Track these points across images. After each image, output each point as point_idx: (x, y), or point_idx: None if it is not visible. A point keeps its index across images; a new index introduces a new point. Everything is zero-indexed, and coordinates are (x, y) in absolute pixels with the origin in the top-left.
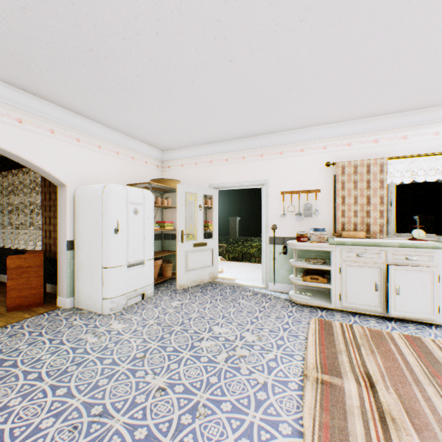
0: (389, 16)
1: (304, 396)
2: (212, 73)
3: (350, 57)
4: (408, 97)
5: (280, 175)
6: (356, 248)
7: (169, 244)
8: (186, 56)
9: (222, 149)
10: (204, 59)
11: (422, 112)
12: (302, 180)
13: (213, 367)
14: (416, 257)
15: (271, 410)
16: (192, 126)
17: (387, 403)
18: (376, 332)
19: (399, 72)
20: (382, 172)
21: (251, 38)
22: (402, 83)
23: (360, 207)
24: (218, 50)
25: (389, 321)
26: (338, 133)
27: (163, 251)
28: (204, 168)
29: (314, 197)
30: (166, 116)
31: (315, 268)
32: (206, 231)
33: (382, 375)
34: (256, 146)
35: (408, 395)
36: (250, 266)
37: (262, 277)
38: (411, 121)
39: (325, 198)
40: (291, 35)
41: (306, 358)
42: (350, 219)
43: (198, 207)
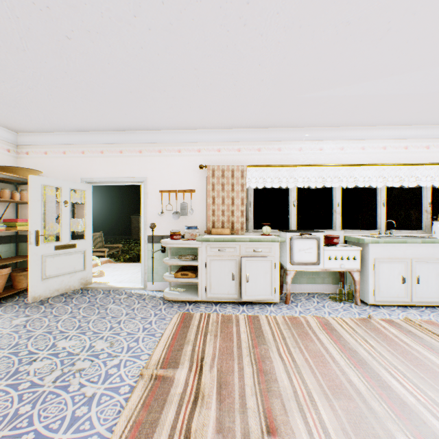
0: (216, 38)
1: (130, 397)
2: (48, 46)
3: (197, 68)
4: (256, 116)
5: (159, 174)
6: (218, 243)
7: (28, 248)
8: (0, 15)
9: (97, 140)
10: (29, 25)
11: (270, 130)
12: (180, 180)
13: (33, 393)
14: (261, 249)
15: (86, 425)
16: (47, 107)
17: (205, 383)
18: (228, 317)
19: (242, 93)
20: (243, 177)
21: (83, 17)
22: (248, 103)
23: (227, 207)
24: (45, 19)
25: (243, 305)
26: (210, 139)
27: (16, 257)
28: (75, 159)
29: (190, 197)
30: (1, 87)
31: (185, 264)
32: (77, 231)
33: (214, 356)
34: (135, 141)
35: (228, 369)
36: (139, 267)
37: (141, 277)
38: (264, 137)
39: (200, 198)
40: (130, 28)
41: (153, 355)
42: (219, 217)
43: (63, 203)
